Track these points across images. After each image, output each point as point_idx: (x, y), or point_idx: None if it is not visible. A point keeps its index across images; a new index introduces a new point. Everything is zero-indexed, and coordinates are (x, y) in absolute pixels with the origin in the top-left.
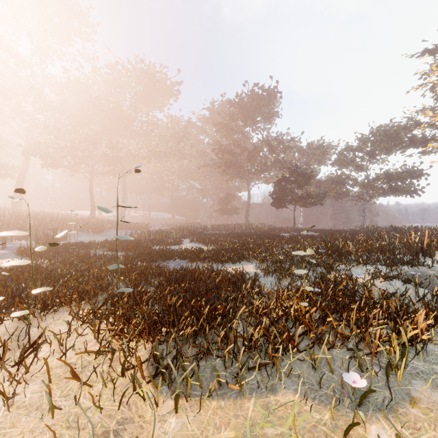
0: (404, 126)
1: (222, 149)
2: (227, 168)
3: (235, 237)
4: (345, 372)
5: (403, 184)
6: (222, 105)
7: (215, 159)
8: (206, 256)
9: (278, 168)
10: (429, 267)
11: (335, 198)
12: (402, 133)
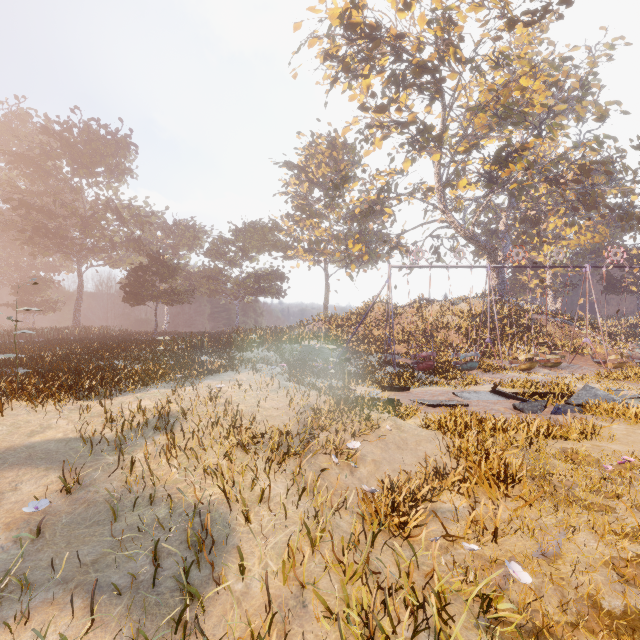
0: (270, 229)
1: (28, 203)
2: (39, 236)
3: (72, 343)
4: (177, 375)
5: (270, 285)
6: (19, 115)
7: (0, 209)
8: (53, 360)
9: (133, 248)
10: (253, 352)
11: (208, 295)
12: (271, 234)
